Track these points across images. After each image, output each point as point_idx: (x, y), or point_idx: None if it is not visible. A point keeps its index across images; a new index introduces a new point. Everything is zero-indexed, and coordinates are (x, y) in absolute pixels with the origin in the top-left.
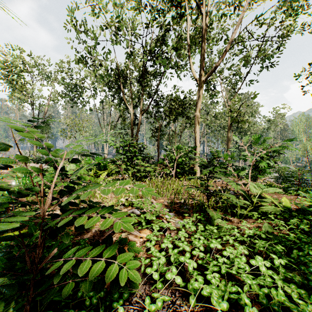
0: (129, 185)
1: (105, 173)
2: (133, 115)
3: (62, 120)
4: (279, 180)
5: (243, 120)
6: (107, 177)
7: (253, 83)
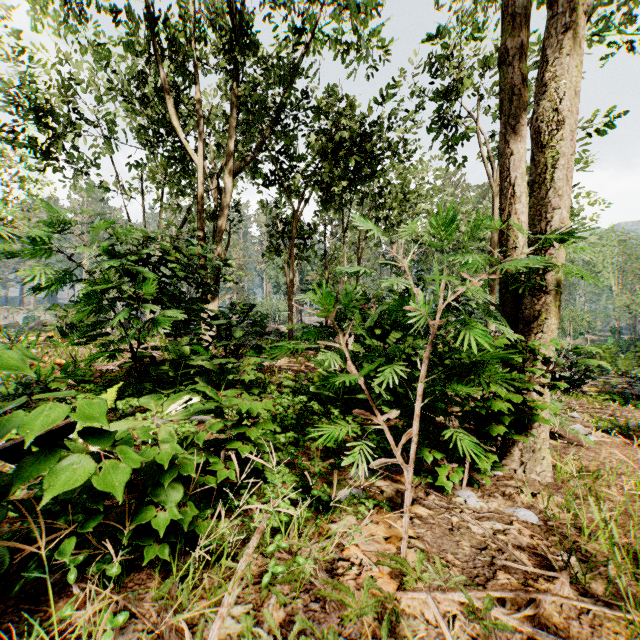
0: None
1: None
2: (213, 189)
3: None
4: (634, 386)
5: None
6: None
7: None
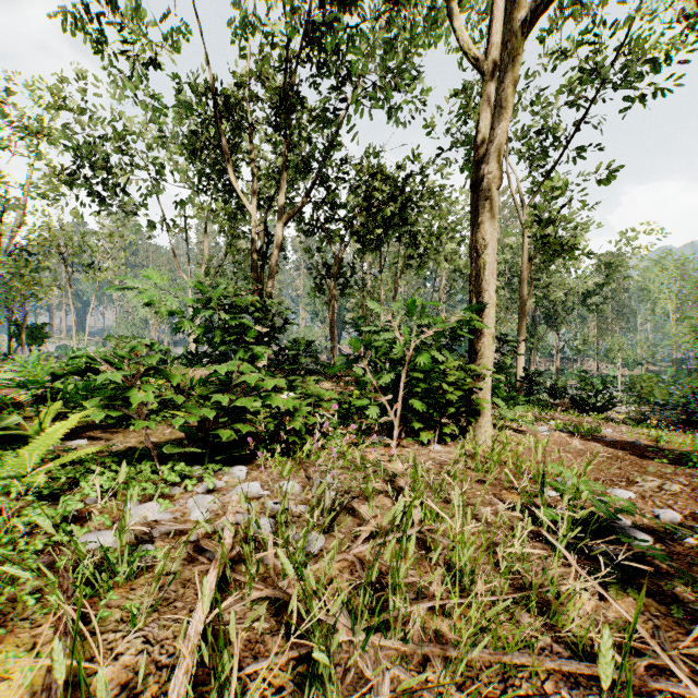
0: (160, 507)
1: (60, 428)
2: (261, 231)
3: (10, 227)
4: (657, 413)
5: (573, 246)
6: (116, 431)
7: (583, 156)
